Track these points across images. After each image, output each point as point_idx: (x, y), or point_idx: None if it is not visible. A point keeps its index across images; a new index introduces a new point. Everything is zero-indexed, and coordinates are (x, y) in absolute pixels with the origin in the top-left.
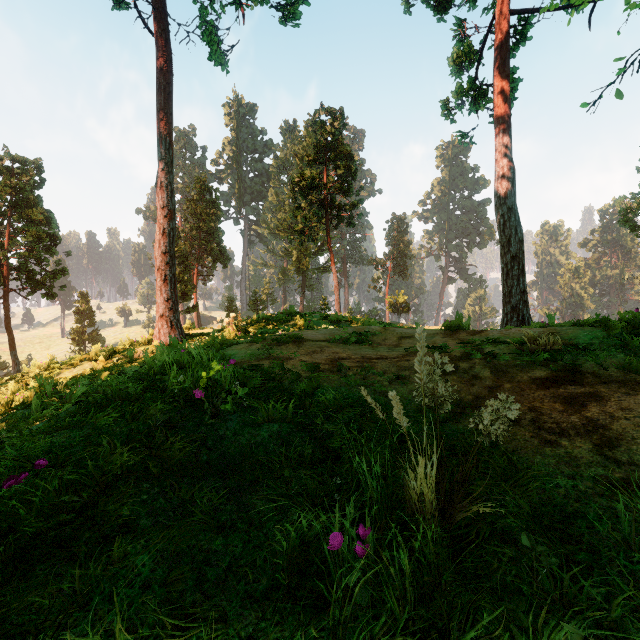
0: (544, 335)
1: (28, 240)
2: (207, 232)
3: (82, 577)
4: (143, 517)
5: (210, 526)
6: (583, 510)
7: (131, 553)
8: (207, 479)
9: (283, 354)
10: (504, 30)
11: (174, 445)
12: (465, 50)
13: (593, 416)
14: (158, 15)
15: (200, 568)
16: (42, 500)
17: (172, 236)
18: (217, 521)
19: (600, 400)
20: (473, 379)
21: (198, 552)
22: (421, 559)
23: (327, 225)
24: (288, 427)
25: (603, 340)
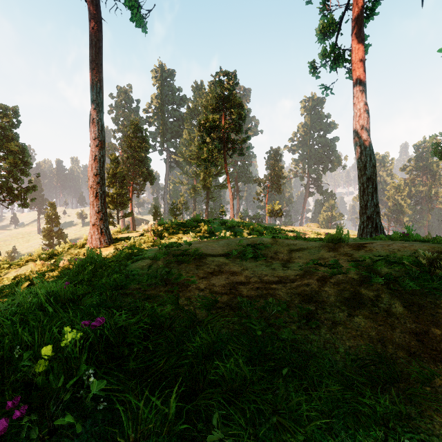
0: None
1: (7, 165)
2: (139, 160)
3: None
4: None
5: None
6: None
7: None
8: None
9: (180, 280)
10: (360, 5)
11: None
12: (329, 22)
13: None
14: None
15: None
16: None
17: (102, 161)
18: None
19: None
20: (388, 317)
21: None
22: None
23: (224, 155)
24: (168, 441)
25: None
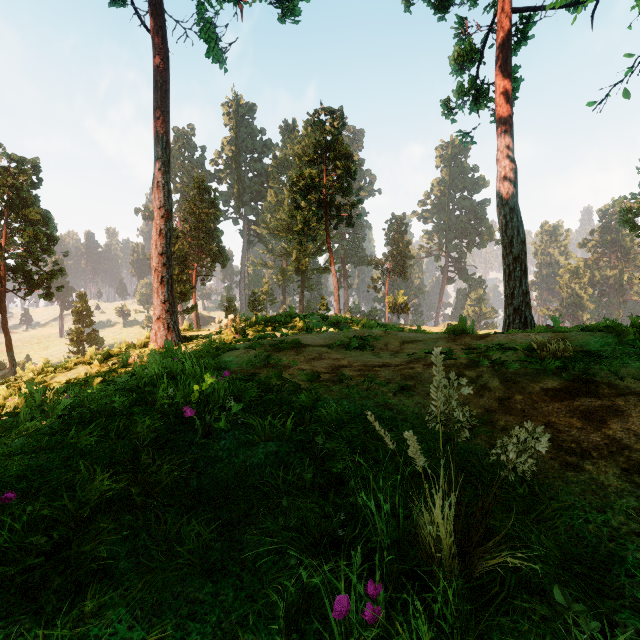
0: (554, 342)
1: (25, 240)
2: (206, 232)
3: (48, 637)
4: (123, 558)
5: (198, 568)
6: (619, 553)
7: (106, 605)
8: (197, 509)
9: (281, 362)
10: (506, 28)
11: (161, 470)
12: (466, 49)
13: (615, 434)
14: (155, 12)
15: (185, 623)
16: (6, 542)
17: (169, 237)
18: (206, 562)
19: (620, 415)
20: (482, 389)
21: (183, 602)
22: (441, 624)
23: (326, 225)
24: (286, 446)
25: (615, 347)
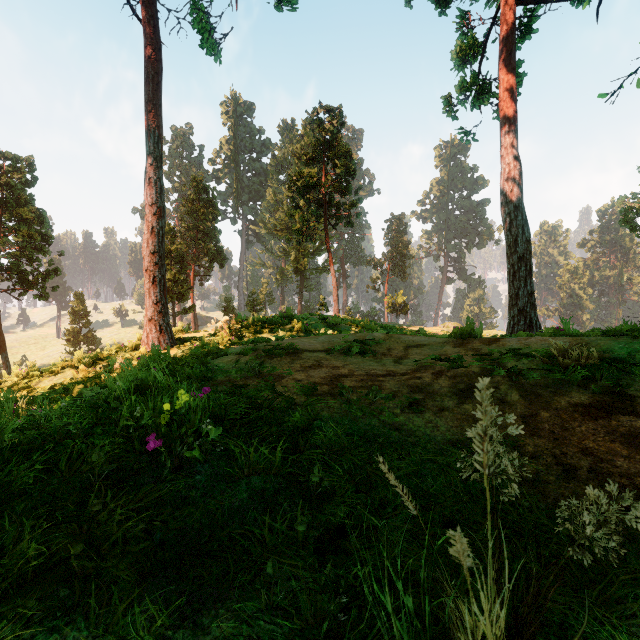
0: (576, 348)
1: (19, 239)
2: (204, 232)
3: None
4: None
5: None
6: None
7: None
8: (156, 574)
9: (274, 371)
10: (510, 21)
11: (114, 520)
12: (469, 43)
13: None
14: None
15: None
16: None
17: (161, 235)
18: None
19: None
20: (500, 404)
21: None
22: None
23: (325, 225)
24: (275, 481)
25: None
